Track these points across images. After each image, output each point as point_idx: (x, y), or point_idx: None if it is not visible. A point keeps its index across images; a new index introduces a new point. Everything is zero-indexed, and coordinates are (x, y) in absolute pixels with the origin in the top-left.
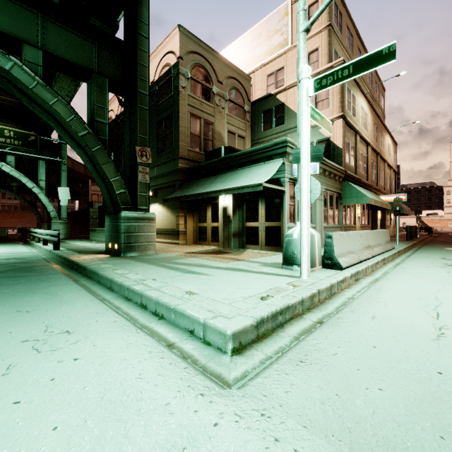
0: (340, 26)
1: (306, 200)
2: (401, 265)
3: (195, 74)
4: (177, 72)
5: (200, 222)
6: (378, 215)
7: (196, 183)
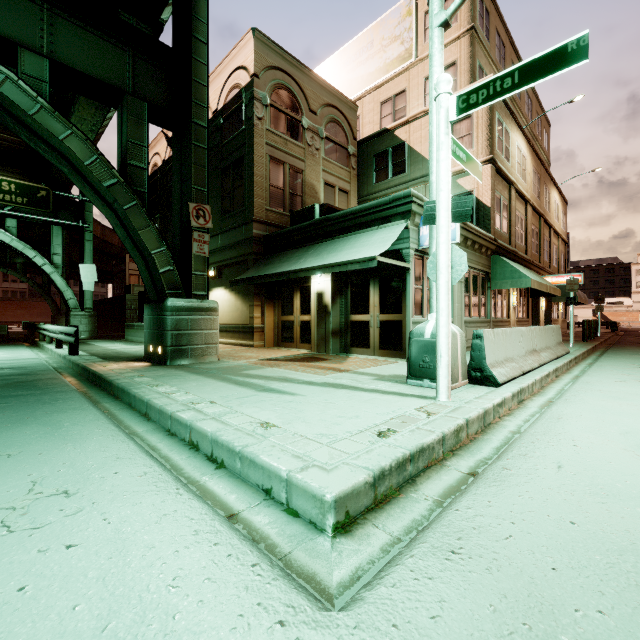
0: (487, 30)
1: (446, 281)
2: (584, 379)
3: (276, 100)
4: (251, 96)
5: (285, 315)
6: (541, 304)
7: (278, 257)
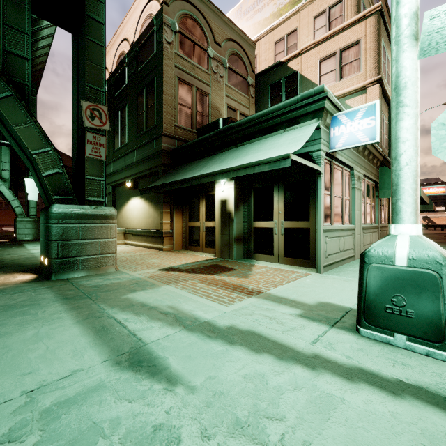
0: None
1: None
2: None
3: (185, 28)
4: (161, 22)
5: (191, 221)
6: None
7: (185, 167)
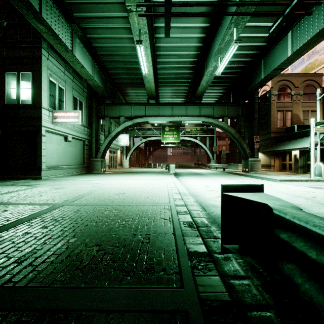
0: None
1: (312, 156)
2: None
3: (280, 91)
4: (270, 94)
5: (283, 161)
6: None
7: (280, 144)
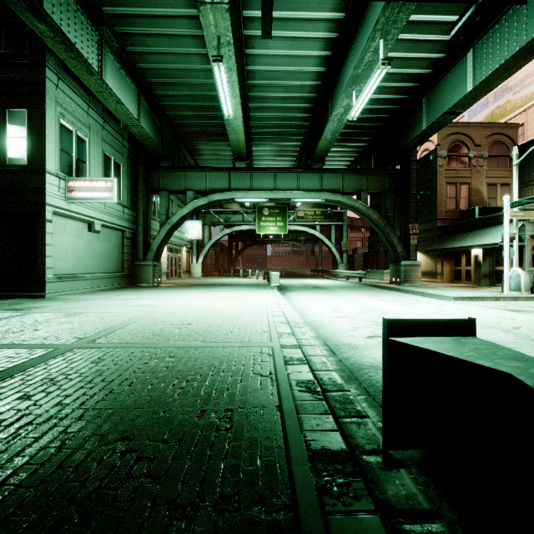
0: None
1: (506, 258)
2: None
3: (451, 151)
4: (435, 156)
5: (456, 266)
6: None
7: (451, 238)
